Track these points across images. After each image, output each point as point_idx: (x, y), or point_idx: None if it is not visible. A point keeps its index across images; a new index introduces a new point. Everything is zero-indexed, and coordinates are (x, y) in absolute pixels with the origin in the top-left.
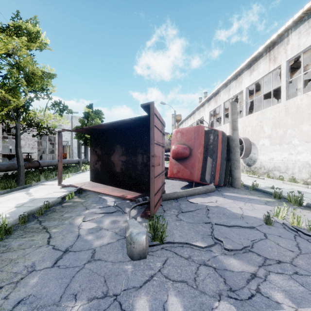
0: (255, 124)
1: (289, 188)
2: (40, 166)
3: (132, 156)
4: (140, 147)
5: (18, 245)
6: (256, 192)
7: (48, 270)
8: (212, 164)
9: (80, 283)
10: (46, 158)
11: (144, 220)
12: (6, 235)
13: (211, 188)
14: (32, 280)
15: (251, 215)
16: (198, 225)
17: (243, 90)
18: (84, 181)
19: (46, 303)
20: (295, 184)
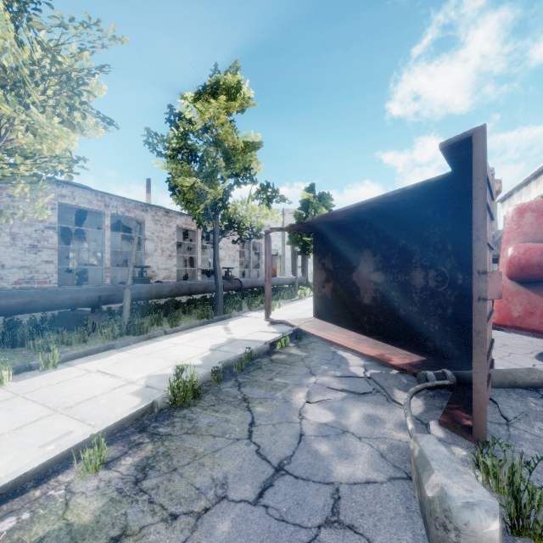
0: None
1: None
2: (241, 288)
3: (399, 273)
4: (419, 254)
5: (207, 424)
6: None
7: (247, 510)
8: None
9: None
10: (250, 276)
11: (451, 436)
12: (194, 400)
13: None
14: (220, 524)
15: None
16: None
17: None
18: (303, 317)
19: None
20: None
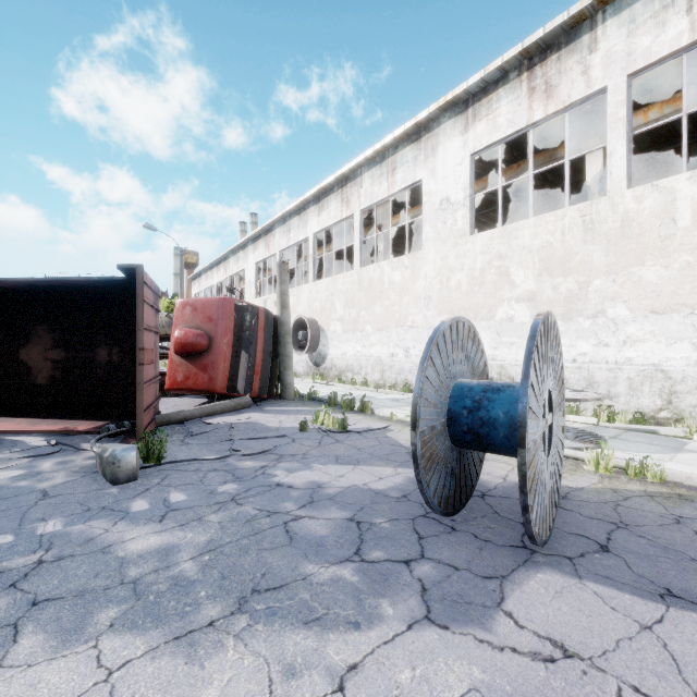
0: (325, 298)
1: (357, 394)
2: None
3: (84, 350)
4: (104, 333)
5: None
6: (312, 402)
7: None
8: (249, 364)
9: (43, 512)
10: None
11: None
12: None
13: (246, 401)
14: None
15: (289, 426)
16: (214, 445)
17: (310, 237)
18: None
19: (0, 532)
20: (366, 389)
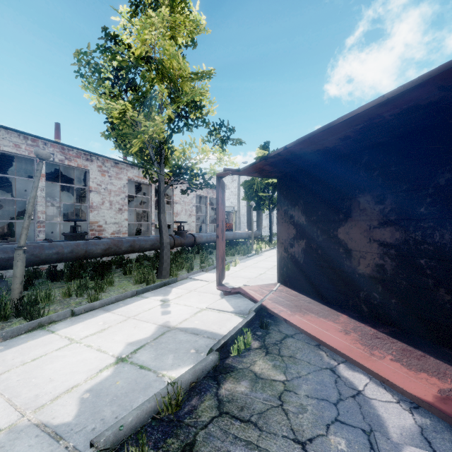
0: None
1: None
2: (195, 243)
3: (438, 229)
4: None
5: None
6: None
7: None
8: None
9: None
10: (207, 230)
11: None
12: None
13: None
14: None
15: None
16: None
17: None
18: (263, 280)
19: None
20: None
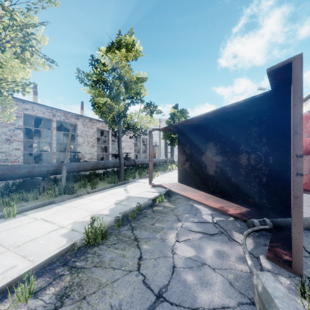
0: None
1: None
2: (135, 165)
3: (232, 156)
4: (244, 144)
5: (109, 259)
6: None
7: None
8: None
9: None
10: (140, 157)
11: (276, 268)
12: (102, 240)
13: None
14: None
15: None
16: None
17: None
18: (172, 182)
19: None
20: None
